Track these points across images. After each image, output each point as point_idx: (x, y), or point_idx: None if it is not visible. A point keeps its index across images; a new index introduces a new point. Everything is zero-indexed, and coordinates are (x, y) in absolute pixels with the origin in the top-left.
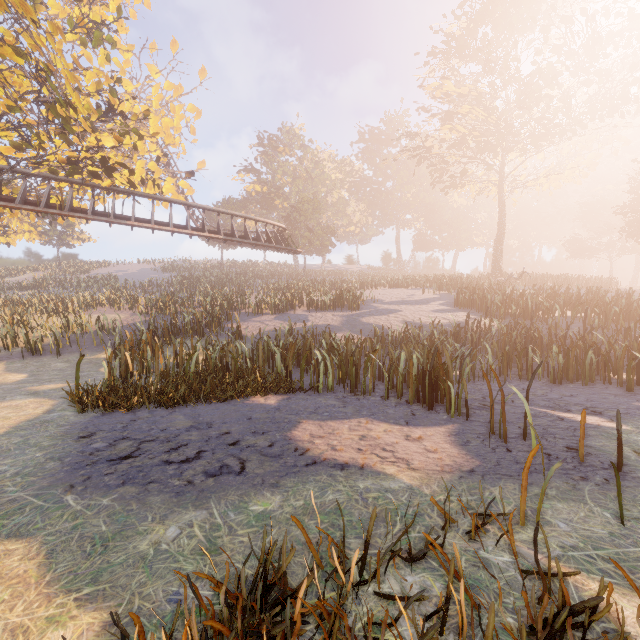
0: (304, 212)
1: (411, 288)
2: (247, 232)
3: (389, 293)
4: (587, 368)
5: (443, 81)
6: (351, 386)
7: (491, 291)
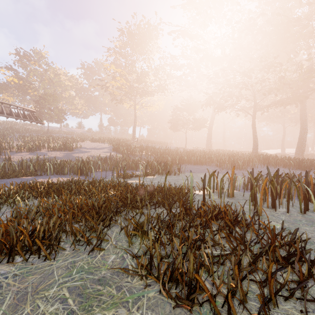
0: (48, 100)
1: (101, 143)
2: (12, 112)
3: (90, 144)
4: (130, 166)
5: (111, 64)
6: (59, 173)
7: (127, 145)
